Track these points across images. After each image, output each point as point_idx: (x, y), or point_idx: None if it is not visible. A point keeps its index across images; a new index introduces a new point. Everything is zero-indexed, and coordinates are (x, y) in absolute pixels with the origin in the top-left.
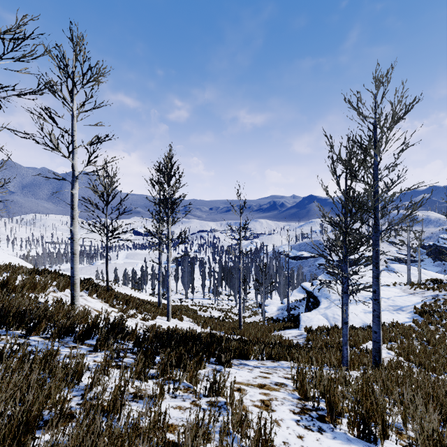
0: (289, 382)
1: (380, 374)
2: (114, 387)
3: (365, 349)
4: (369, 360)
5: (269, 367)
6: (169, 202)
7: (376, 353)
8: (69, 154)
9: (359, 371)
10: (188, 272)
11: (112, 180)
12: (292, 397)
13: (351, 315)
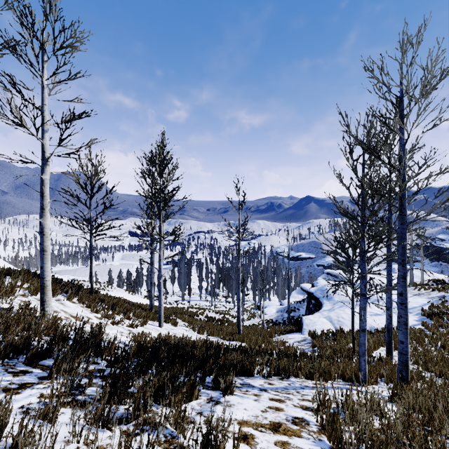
0: (309, 416)
1: (417, 397)
2: (55, 447)
3: (379, 357)
4: (388, 372)
5: (278, 388)
6: (161, 195)
7: (402, 367)
8: (37, 130)
9: (377, 385)
10: (185, 273)
11: (96, 170)
12: (322, 448)
13: (357, 318)
